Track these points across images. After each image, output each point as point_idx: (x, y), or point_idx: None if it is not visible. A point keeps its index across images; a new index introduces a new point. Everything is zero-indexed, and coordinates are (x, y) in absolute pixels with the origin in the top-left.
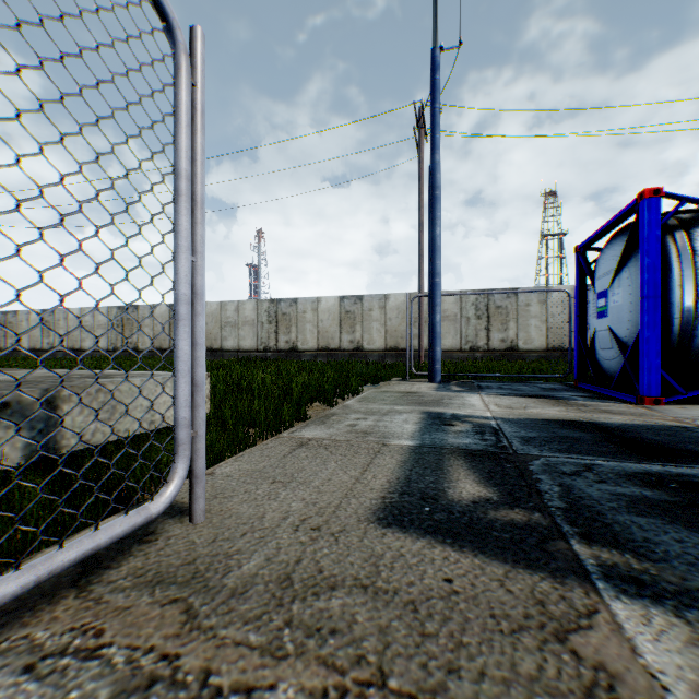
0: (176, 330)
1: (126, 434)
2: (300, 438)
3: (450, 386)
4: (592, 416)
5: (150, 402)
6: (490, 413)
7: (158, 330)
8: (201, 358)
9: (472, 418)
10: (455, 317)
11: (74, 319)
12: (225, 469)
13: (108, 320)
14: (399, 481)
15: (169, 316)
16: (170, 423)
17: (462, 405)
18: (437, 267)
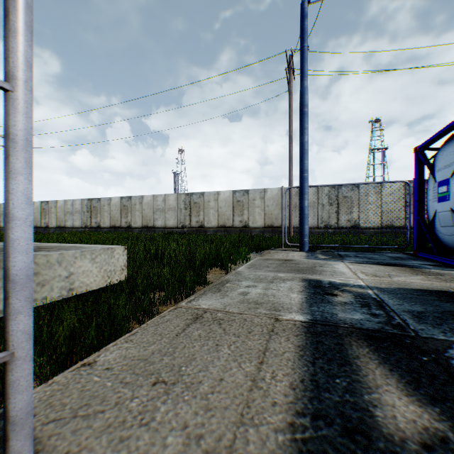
0: None
1: (43, 301)
2: (196, 309)
3: (316, 254)
4: None
5: (68, 272)
6: (362, 281)
7: (113, 214)
8: (23, 240)
9: (349, 287)
10: (314, 204)
11: (61, 207)
12: (110, 354)
13: (82, 208)
14: (304, 385)
15: (120, 204)
16: (89, 289)
17: (334, 273)
18: (305, 165)
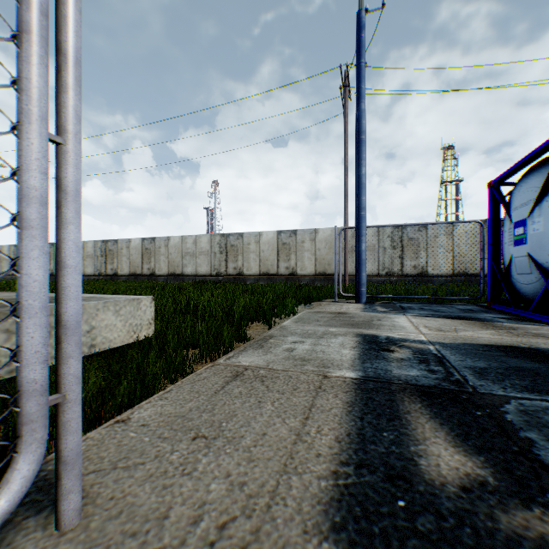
0: (20, 244)
1: None
2: (236, 366)
3: (375, 306)
4: (529, 341)
5: (90, 326)
6: (424, 336)
7: (133, 259)
8: (73, 287)
9: (408, 343)
10: (374, 247)
11: None
12: (145, 412)
13: (95, 251)
14: (350, 438)
15: (142, 247)
16: (113, 345)
17: (393, 327)
18: (363, 202)
